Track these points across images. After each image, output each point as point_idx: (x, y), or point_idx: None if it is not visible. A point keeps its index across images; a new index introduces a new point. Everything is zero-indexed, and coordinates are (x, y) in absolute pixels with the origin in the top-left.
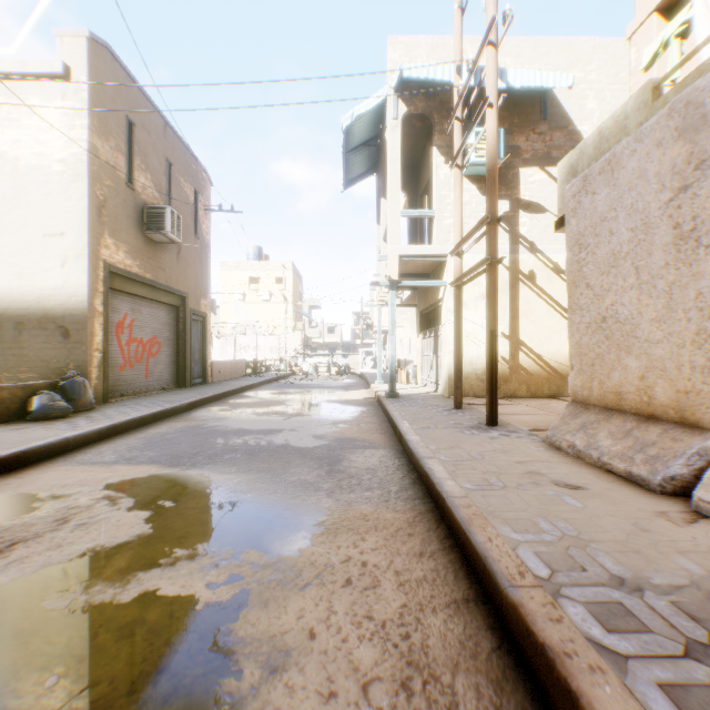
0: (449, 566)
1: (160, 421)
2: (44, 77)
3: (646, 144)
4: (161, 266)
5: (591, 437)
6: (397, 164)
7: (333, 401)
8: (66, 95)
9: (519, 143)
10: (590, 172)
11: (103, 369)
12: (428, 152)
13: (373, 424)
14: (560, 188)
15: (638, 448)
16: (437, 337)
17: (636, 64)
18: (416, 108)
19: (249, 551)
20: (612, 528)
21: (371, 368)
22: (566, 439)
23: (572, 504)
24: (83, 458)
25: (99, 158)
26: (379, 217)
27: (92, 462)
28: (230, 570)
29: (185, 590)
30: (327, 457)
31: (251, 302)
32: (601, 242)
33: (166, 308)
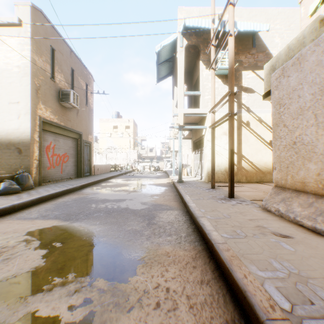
0: (220, 291)
1: (65, 194)
2: (9, 25)
3: (321, 46)
4: (68, 119)
5: (288, 206)
6: (182, 69)
7: (151, 184)
8: (20, 34)
9: (242, 59)
10: (286, 65)
11: (39, 169)
12: (197, 64)
13: (171, 196)
14: (266, 77)
15: (318, 213)
16: (201, 153)
17: (304, 15)
18: (192, 42)
19: (98, 279)
20: (318, 267)
21: (169, 168)
22: (273, 206)
23: (288, 248)
24: (20, 216)
25: (35, 64)
26: (174, 96)
27: (24, 218)
28: (85, 295)
29: (54, 312)
30: (147, 215)
31: (114, 137)
32: (293, 102)
33: (72, 139)
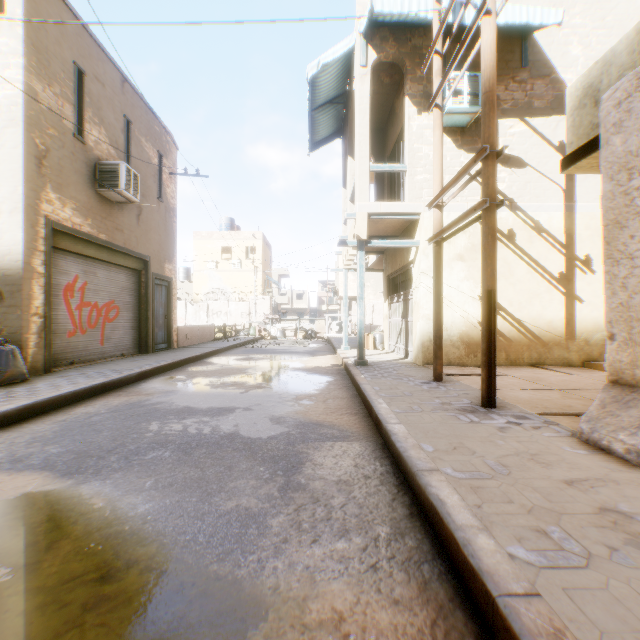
0: None
1: (99, 395)
2: None
3: None
4: (118, 227)
5: None
6: (366, 115)
7: (298, 368)
8: None
9: (498, 92)
10: None
11: (44, 336)
12: (397, 110)
13: (342, 400)
14: (571, 116)
15: None
16: (407, 302)
17: None
18: (387, 55)
19: None
20: None
21: (336, 333)
22: (619, 440)
23: None
24: None
25: (31, 97)
26: (346, 181)
27: None
28: None
29: None
30: (284, 457)
31: (223, 270)
32: None
33: (126, 272)
